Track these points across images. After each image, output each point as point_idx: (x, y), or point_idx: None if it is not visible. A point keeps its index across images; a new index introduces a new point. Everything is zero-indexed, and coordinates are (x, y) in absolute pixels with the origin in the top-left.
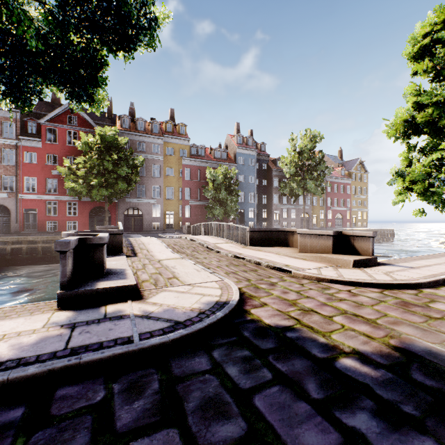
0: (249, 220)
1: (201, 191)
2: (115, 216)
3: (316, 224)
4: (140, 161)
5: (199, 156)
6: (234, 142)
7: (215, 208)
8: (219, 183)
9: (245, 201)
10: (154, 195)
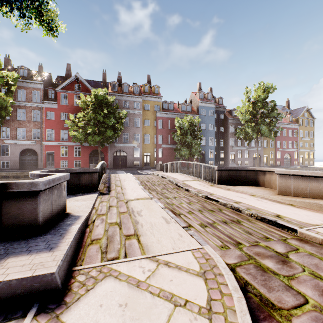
0: (209, 159)
1: (171, 137)
2: (107, 157)
3: (266, 162)
4: (123, 114)
5: (169, 110)
6: (197, 98)
7: (182, 150)
8: (185, 129)
9: (206, 144)
10: (136, 140)
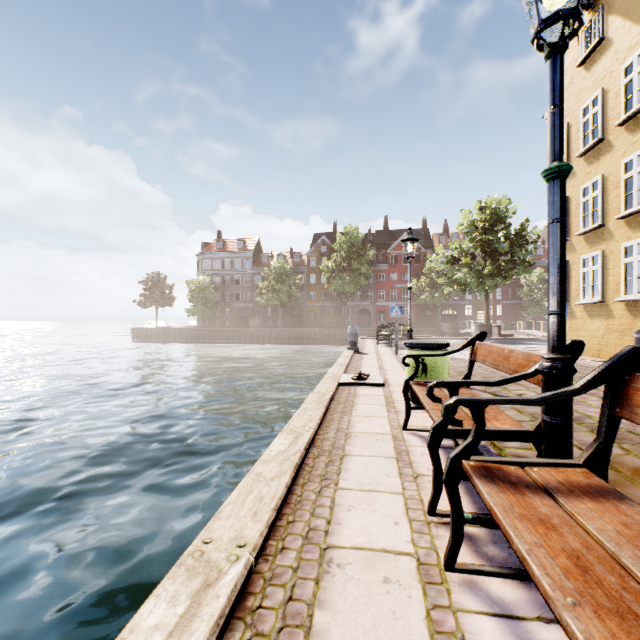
0: None
1: (513, 290)
2: (435, 316)
3: None
4: None
5: None
6: None
7: (530, 308)
8: (533, 286)
9: None
10: None
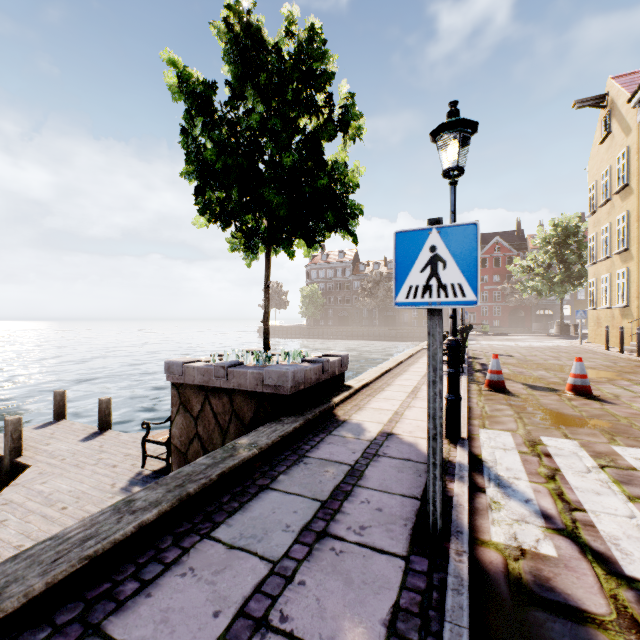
0: None
1: None
2: (528, 316)
3: None
4: None
5: None
6: None
7: None
8: None
9: None
10: None
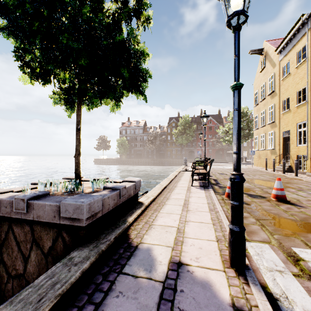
0: None
1: None
2: (223, 153)
3: None
4: None
5: None
6: None
7: None
8: None
9: None
10: None
